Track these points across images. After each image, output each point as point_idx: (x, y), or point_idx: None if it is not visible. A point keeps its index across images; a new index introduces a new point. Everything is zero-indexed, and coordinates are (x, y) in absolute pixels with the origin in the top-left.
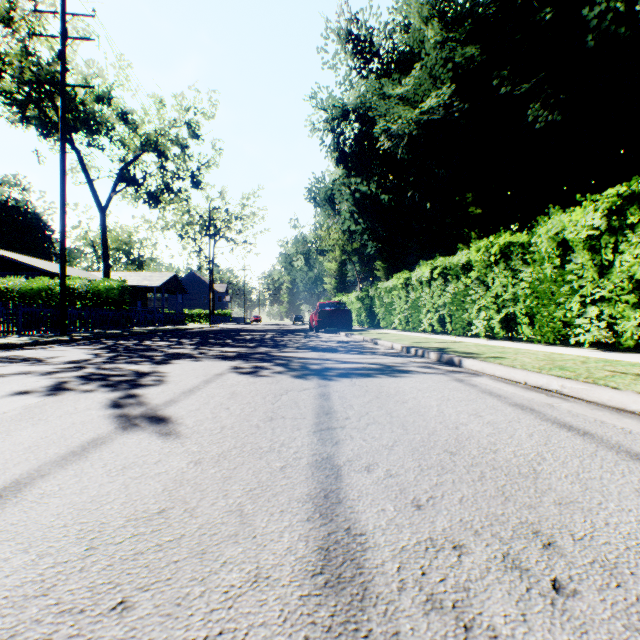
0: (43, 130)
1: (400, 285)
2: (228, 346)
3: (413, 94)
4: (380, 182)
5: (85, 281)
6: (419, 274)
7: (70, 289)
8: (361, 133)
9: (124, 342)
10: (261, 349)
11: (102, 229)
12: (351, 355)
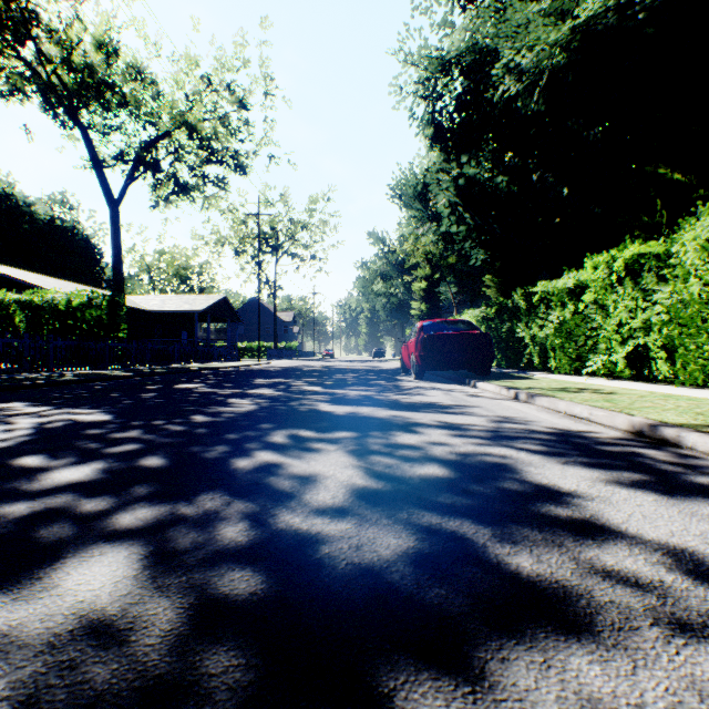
0: (24, 89)
1: (614, 276)
2: None
3: (560, 0)
4: (495, 160)
5: (56, 295)
6: (708, 232)
7: (32, 307)
8: (468, 91)
9: None
10: None
11: (112, 231)
12: None
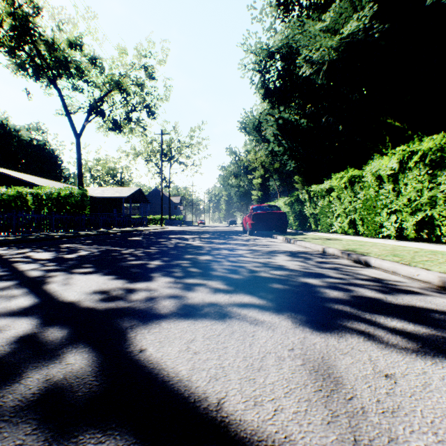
0: (28, 71)
1: (343, 185)
2: (106, 268)
3: (333, 23)
4: (299, 109)
5: (51, 190)
6: (375, 168)
7: (38, 196)
8: (284, 69)
9: (3, 251)
10: (146, 287)
11: (77, 151)
12: None
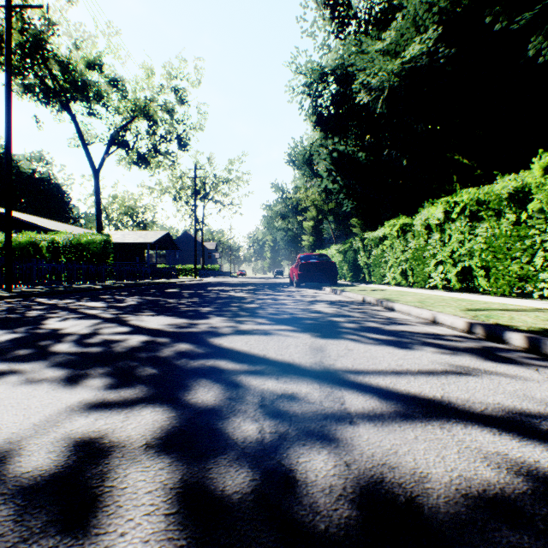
0: (38, 95)
1: (395, 233)
2: (166, 312)
3: (394, 45)
4: (357, 141)
5: (69, 235)
6: (424, 217)
7: (55, 243)
8: (339, 94)
9: (51, 301)
10: (207, 322)
11: (95, 189)
12: (383, 350)
